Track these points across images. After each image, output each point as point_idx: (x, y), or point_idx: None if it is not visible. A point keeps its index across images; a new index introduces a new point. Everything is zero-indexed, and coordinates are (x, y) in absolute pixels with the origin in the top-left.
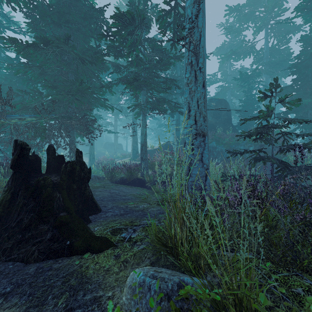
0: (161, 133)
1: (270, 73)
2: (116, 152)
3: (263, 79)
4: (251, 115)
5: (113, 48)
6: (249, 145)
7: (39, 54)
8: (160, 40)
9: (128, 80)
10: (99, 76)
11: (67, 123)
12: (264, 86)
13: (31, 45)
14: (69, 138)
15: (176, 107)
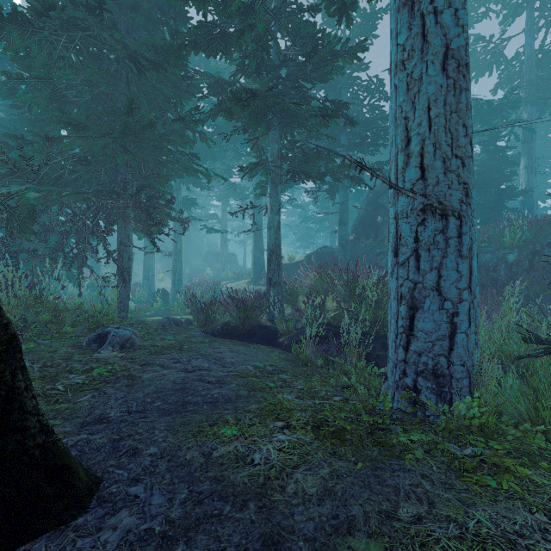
0: (307, 234)
1: (541, 102)
2: (224, 269)
3: (523, 115)
4: (497, 191)
5: (203, 26)
6: (506, 251)
7: (35, 44)
8: (312, 6)
9: (236, 92)
10: (178, 104)
11: (108, 204)
12: (526, 130)
13: (12, 17)
14: (118, 238)
15: (346, 166)
